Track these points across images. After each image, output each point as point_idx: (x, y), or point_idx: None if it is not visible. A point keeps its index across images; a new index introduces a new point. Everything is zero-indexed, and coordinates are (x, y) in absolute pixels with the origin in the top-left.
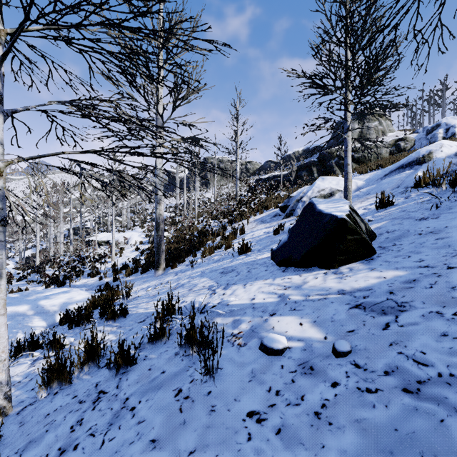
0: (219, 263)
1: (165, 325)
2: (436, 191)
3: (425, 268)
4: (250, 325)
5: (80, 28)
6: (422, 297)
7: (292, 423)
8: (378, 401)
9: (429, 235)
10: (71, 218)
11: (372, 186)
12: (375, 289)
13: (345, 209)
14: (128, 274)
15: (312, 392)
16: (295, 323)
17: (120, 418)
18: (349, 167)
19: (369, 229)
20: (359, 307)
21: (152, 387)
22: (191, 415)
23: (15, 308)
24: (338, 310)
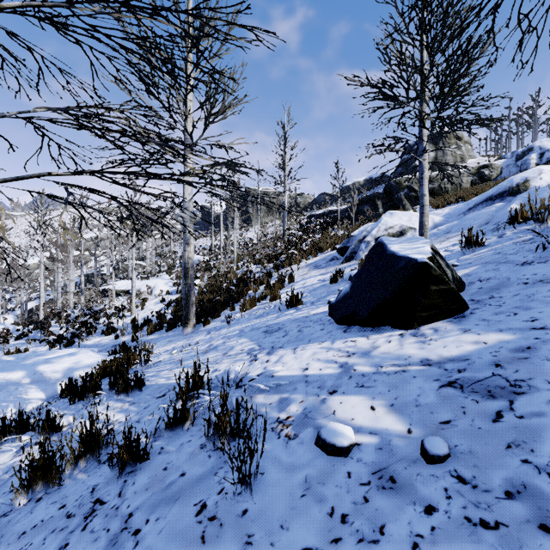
0: (262, 318)
1: (189, 404)
2: (539, 228)
3: (541, 331)
4: (303, 407)
5: (73, 7)
6: (544, 373)
7: None
8: (503, 545)
9: (539, 285)
10: (82, 263)
11: (453, 223)
12: (474, 359)
13: (426, 250)
14: (151, 332)
15: (396, 520)
16: (365, 407)
17: (117, 547)
18: (425, 198)
19: (456, 277)
20: (454, 385)
21: (166, 498)
22: (218, 549)
23: (7, 375)
24: (424, 390)
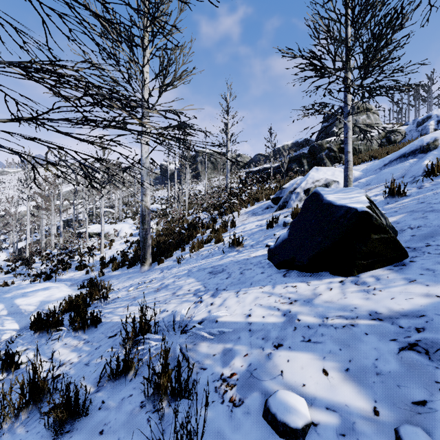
0: (208, 259)
1: (135, 351)
2: None
3: None
4: (247, 362)
5: None
6: None
7: None
8: None
9: None
10: (60, 210)
11: (371, 176)
12: (431, 316)
13: (363, 200)
14: (115, 268)
15: None
16: (316, 369)
17: None
18: (350, 155)
19: (389, 224)
20: (416, 349)
21: None
22: None
23: None
24: (382, 352)
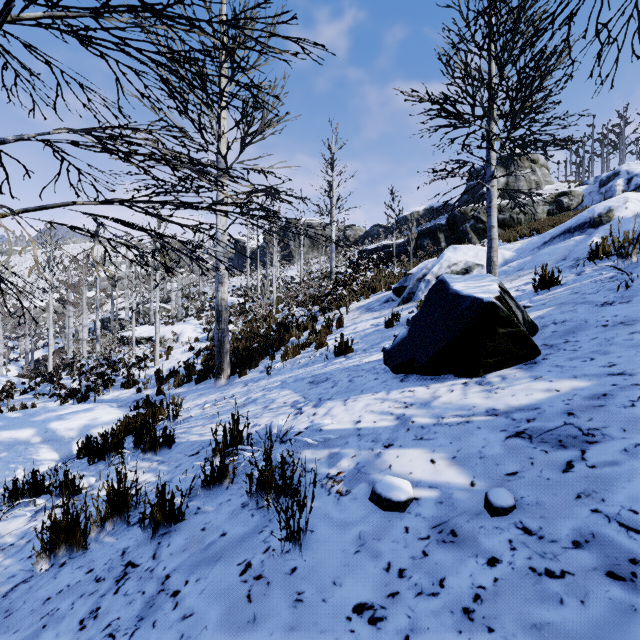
0: (307, 368)
1: (227, 461)
2: (623, 264)
3: (619, 377)
4: (355, 461)
5: (100, 17)
6: (620, 421)
7: (427, 626)
8: (568, 593)
9: (619, 328)
10: (97, 305)
11: (526, 259)
12: (545, 408)
13: (493, 289)
14: (178, 384)
15: (457, 573)
16: (424, 460)
17: (155, 609)
18: (494, 231)
19: (528, 319)
20: (522, 436)
21: (206, 558)
22: (265, 607)
23: (14, 434)
24: (490, 441)
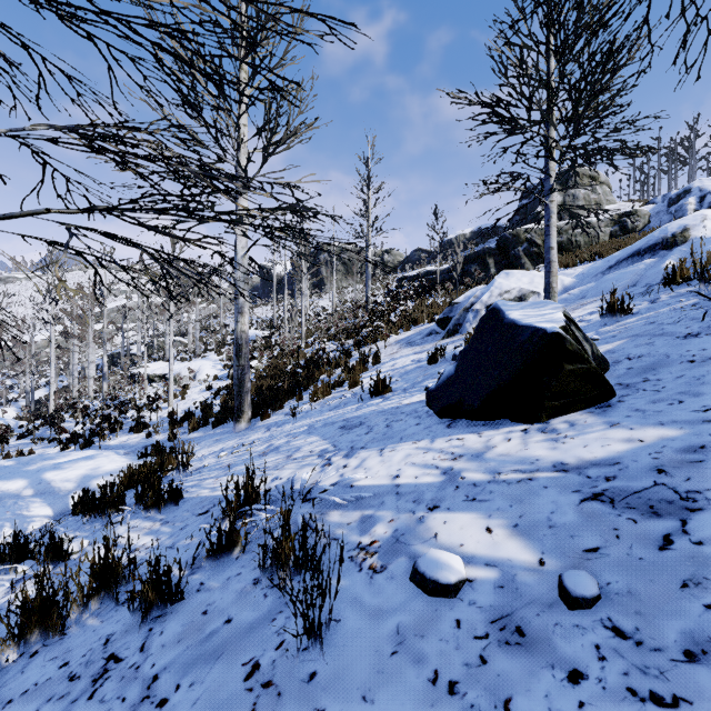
0: (339, 410)
1: (240, 524)
2: (706, 290)
3: None
4: (393, 528)
5: None
6: None
7: None
8: None
9: (710, 364)
10: (104, 339)
11: (589, 285)
12: (627, 463)
13: (557, 318)
14: (193, 428)
15: (527, 692)
16: (478, 528)
17: None
18: (553, 252)
19: (597, 353)
20: (601, 498)
21: (204, 654)
22: None
23: (3, 485)
24: (560, 505)
